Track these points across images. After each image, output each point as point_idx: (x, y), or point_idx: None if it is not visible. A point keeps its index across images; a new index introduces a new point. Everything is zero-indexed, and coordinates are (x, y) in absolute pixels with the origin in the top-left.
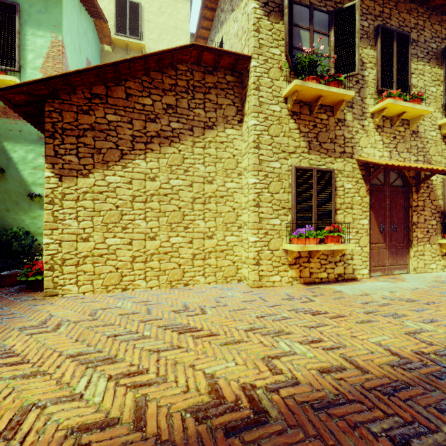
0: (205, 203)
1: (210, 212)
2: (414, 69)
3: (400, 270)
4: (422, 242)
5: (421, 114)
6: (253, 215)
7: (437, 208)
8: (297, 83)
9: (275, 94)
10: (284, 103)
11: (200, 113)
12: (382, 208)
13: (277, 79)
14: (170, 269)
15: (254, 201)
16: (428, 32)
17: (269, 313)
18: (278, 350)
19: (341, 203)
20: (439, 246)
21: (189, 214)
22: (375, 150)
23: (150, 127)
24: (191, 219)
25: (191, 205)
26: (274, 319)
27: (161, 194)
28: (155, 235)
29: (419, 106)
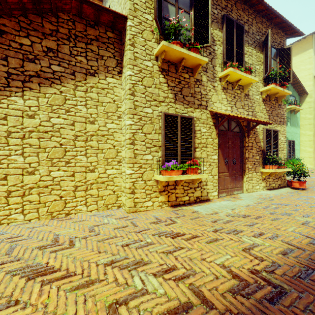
0: (87, 141)
1: (92, 149)
2: (247, 51)
3: (238, 191)
4: (251, 171)
5: (251, 82)
6: (129, 152)
7: (260, 147)
8: (164, 43)
9: (148, 52)
10: (155, 61)
11: (82, 61)
12: (226, 147)
13: (149, 40)
14: (51, 201)
15: (129, 139)
16: (255, 27)
17: (135, 239)
18: (130, 290)
19: (199, 143)
20: (261, 173)
21: (70, 150)
22: (222, 105)
23: (28, 66)
24: (73, 154)
25: (73, 142)
26: (137, 246)
27: (41, 131)
28: (34, 169)
29: (250, 76)
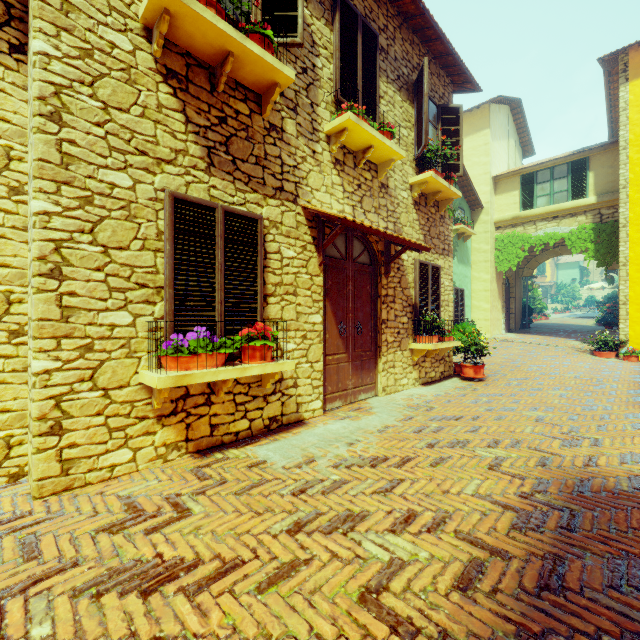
0: None
1: None
2: (384, 92)
3: (367, 393)
4: (393, 348)
5: (392, 158)
6: (38, 300)
7: (409, 299)
8: None
9: (117, 4)
10: (144, 38)
11: None
12: (343, 296)
13: None
14: None
15: (41, 260)
16: (400, 48)
17: None
18: None
19: (277, 284)
20: (410, 352)
21: None
22: (332, 199)
23: None
24: None
25: None
26: None
27: None
28: None
29: (389, 143)
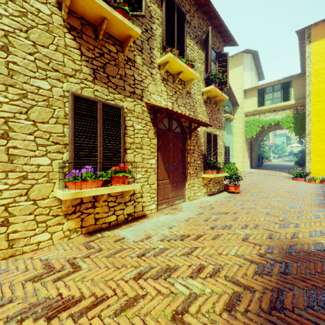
0: None
1: None
2: (188, 44)
3: (179, 200)
4: (193, 176)
5: (192, 78)
6: None
7: (201, 151)
8: None
9: None
10: (57, 8)
11: None
12: (167, 149)
13: None
14: None
15: None
16: (196, 21)
17: None
18: None
19: (131, 143)
20: (202, 179)
21: None
22: (161, 99)
23: None
24: None
25: None
26: None
27: None
28: None
29: (191, 70)
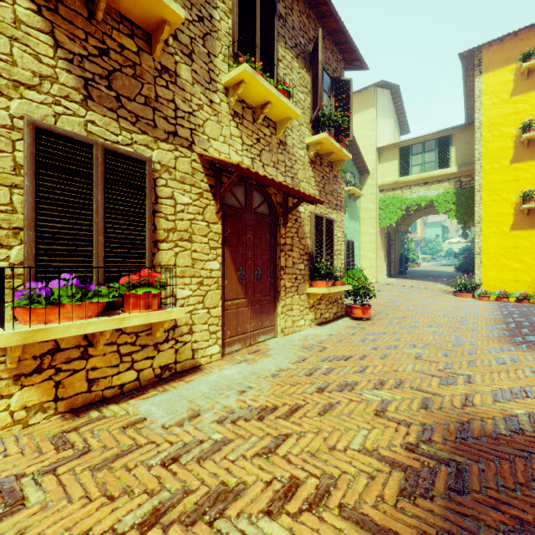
0: None
1: None
2: (282, 56)
3: (266, 335)
4: (291, 292)
5: (289, 117)
6: None
7: (306, 248)
8: None
9: None
10: None
11: None
12: (242, 243)
13: None
14: None
15: None
16: (297, 19)
17: None
18: None
19: (170, 230)
20: (307, 296)
21: None
22: (231, 150)
23: None
24: None
25: None
26: None
27: None
28: None
29: (286, 100)
